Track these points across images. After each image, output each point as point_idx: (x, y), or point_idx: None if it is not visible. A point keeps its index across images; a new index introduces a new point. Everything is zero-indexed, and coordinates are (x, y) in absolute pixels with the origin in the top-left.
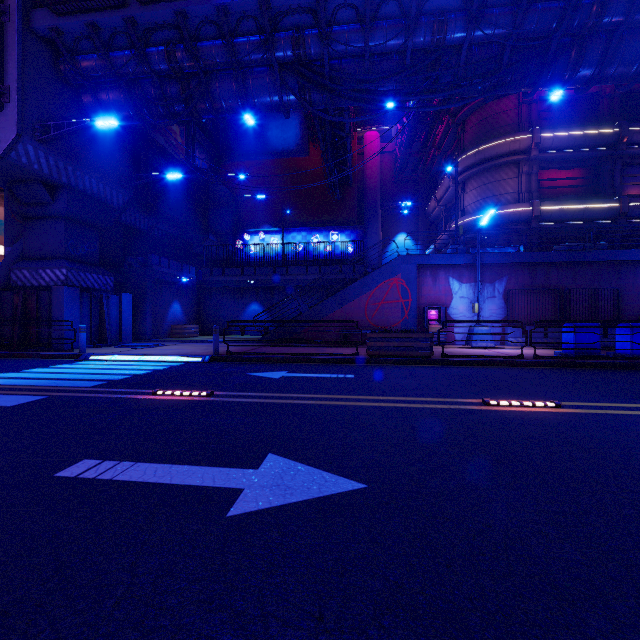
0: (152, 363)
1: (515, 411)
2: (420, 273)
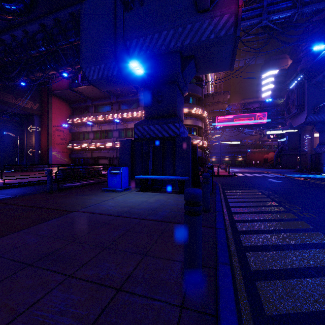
0: None
1: None
2: None
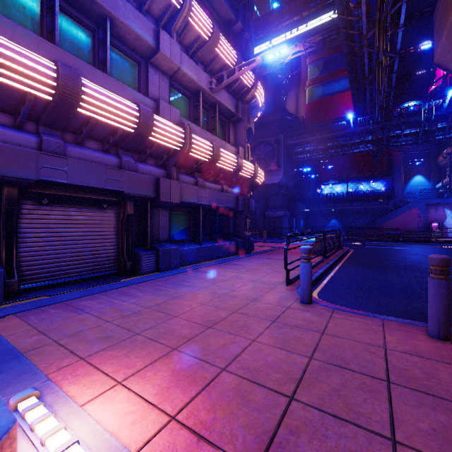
0: None
1: (447, 247)
2: (428, 207)
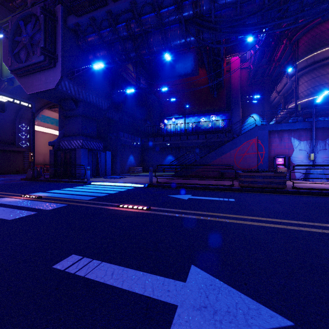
0: (119, 187)
1: None
2: (270, 135)
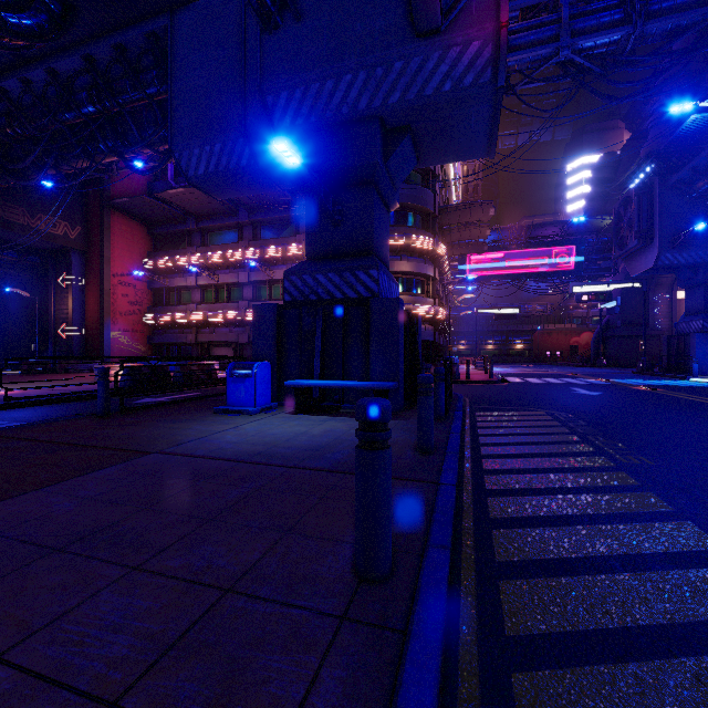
0: None
1: None
2: None
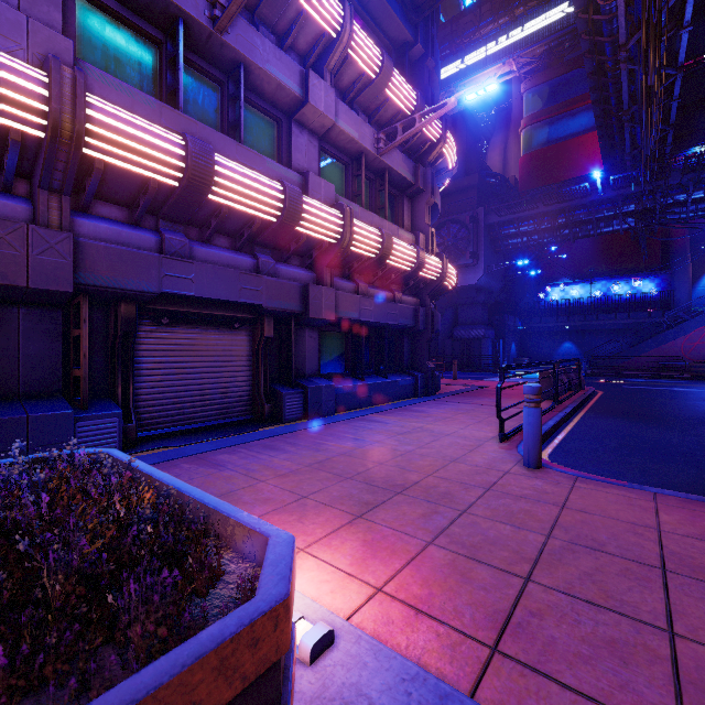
0: None
1: None
2: None
